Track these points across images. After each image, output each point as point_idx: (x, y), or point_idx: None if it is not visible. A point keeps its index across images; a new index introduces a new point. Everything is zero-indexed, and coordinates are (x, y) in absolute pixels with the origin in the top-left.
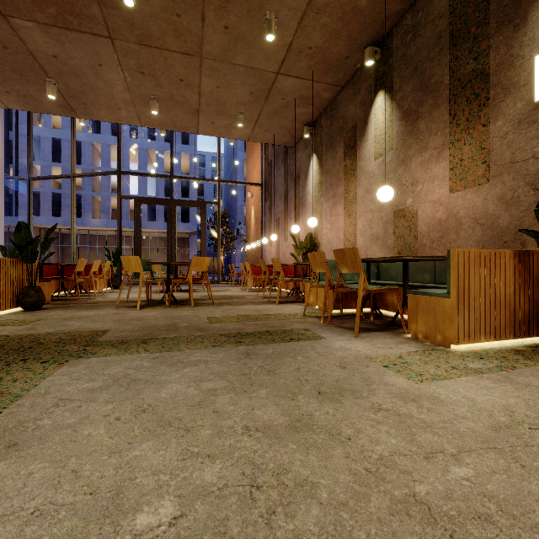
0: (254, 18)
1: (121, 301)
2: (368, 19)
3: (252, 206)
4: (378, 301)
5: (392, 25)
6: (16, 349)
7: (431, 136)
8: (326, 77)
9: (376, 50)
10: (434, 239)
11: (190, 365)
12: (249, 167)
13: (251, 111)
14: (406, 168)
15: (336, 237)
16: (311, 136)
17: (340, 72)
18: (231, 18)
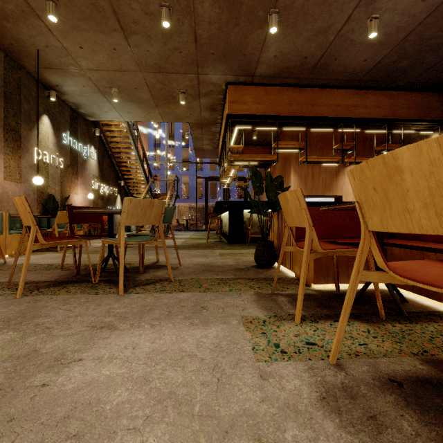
0: None
1: (182, 282)
2: None
3: None
4: None
5: None
6: (198, 247)
7: None
8: None
9: None
10: None
11: None
12: None
13: None
14: None
15: None
16: None
17: None
18: None
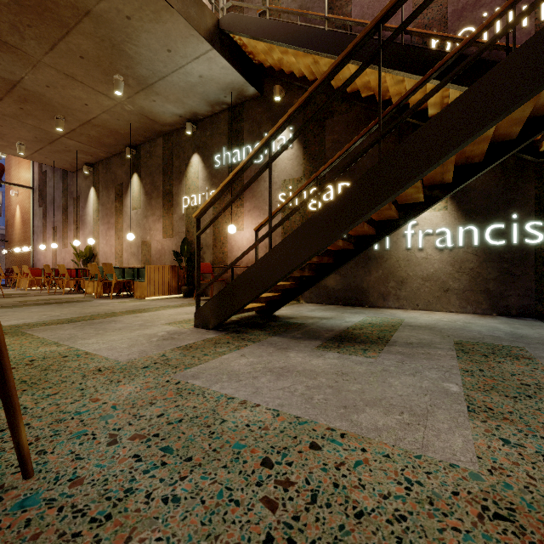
0: (47, 113)
1: None
2: (126, 137)
3: (17, 205)
4: (131, 289)
5: (141, 143)
6: None
7: (157, 209)
8: (102, 148)
9: (133, 148)
10: (158, 258)
11: (35, 308)
12: (12, 161)
13: (33, 145)
14: (147, 221)
15: (110, 250)
16: (90, 172)
17: (112, 149)
18: (27, 107)
